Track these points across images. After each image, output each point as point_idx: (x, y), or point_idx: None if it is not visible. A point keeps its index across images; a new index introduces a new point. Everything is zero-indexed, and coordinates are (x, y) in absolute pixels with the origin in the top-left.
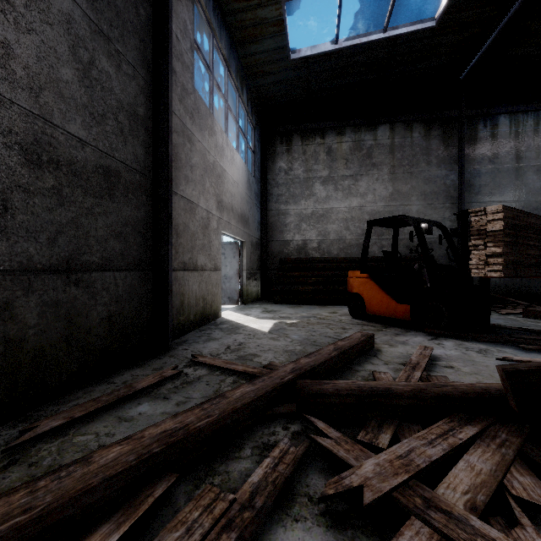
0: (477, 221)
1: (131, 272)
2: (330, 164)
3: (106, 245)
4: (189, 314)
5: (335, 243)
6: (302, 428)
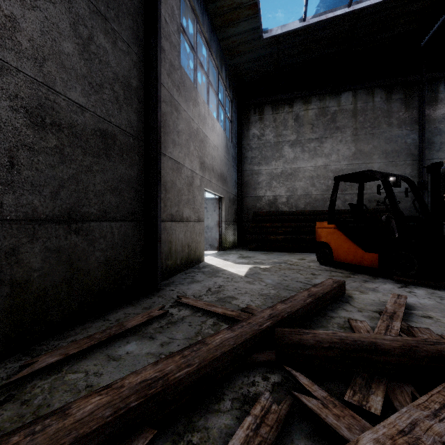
0: None
1: (125, 222)
2: (297, 129)
3: (103, 199)
4: (176, 258)
5: (302, 198)
6: (282, 379)
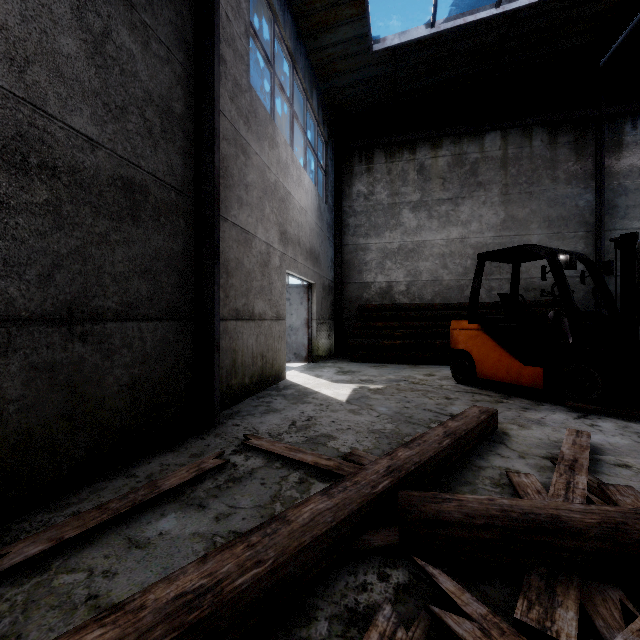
0: None
1: (164, 322)
2: (422, 185)
3: (127, 285)
4: (244, 376)
5: (428, 286)
6: (410, 577)
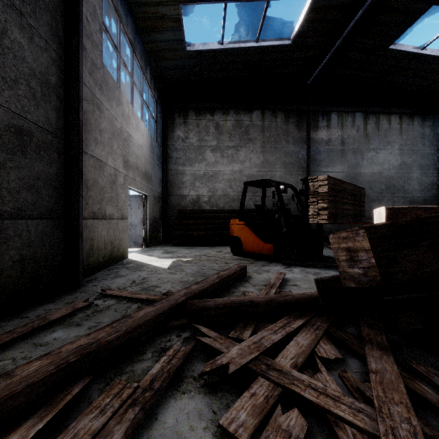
0: (313, 186)
1: (43, 220)
2: (217, 136)
3: (18, 196)
4: (98, 256)
5: (221, 198)
6: (191, 334)
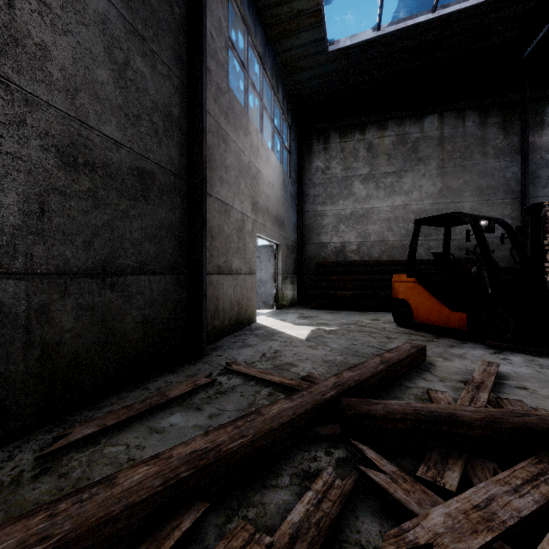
0: None
1: (166, 276)
2: (370, 161)
3: (140, 248)
4: (224, 318)
5: (376, 245)
6: (347, 454)
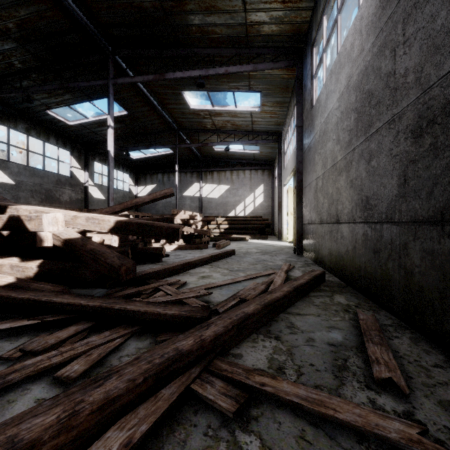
0: None
1: None
2: None
3: None
4: None
5: None
6: None
